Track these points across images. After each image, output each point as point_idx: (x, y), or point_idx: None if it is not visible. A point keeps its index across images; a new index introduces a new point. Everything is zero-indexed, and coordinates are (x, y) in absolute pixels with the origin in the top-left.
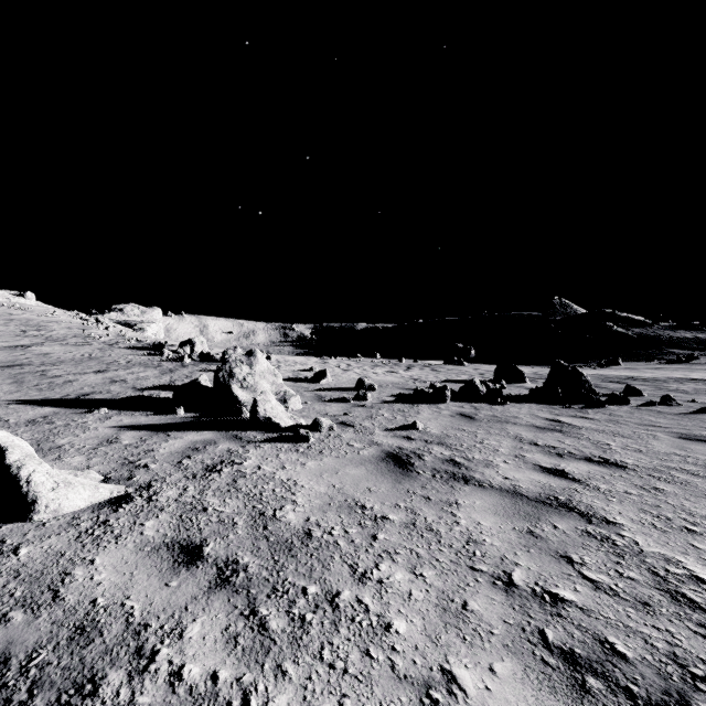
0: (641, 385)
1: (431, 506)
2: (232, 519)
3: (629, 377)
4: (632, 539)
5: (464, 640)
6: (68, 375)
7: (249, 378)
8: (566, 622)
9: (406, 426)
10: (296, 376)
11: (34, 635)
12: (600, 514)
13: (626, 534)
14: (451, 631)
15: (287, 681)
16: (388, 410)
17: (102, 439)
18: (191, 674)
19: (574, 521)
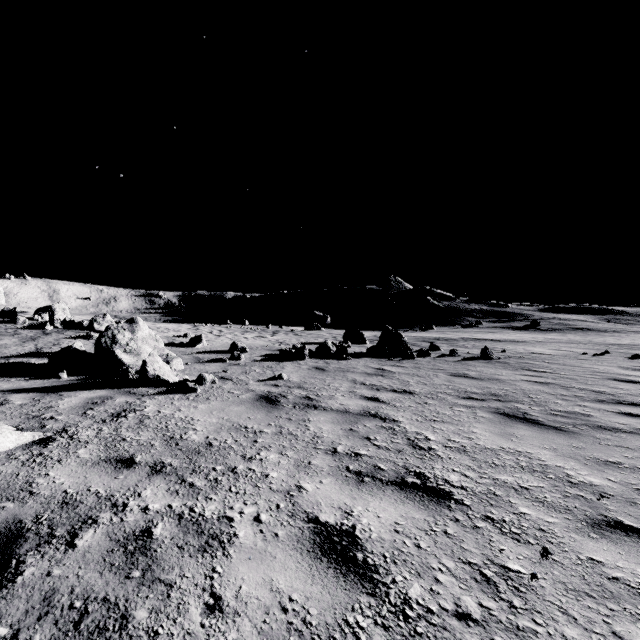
0: (442, 343)
1: (292, 423)
2: (149, 442)
3: (436, 338)
4: (404, 427)
5: (308, 475)
6: None
7: (132, 344)
8: (360, 462)
9: (274, 377)
10: (171, 342)
11: (32, 510)
12: (391, 417)
13: (401, 425)
14: (302, 473)
15: (213, 501)
16: (259, 367)
17: None
18: (155, 507)
19: (376, 422)
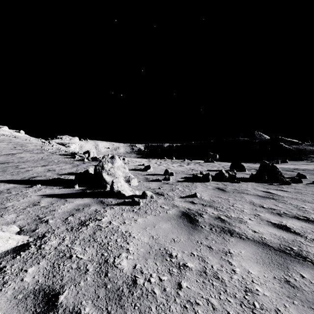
0: (302, 172)
1: (214, 255)
2: (86, 265)
3: (294, 168)
4: None
5: None
6: (28, 167)
7: (111, 170)
8: None
9: (191, 195)
10: (136, 168)
11: None
12: None
13: None
14: None
15: None
16: (181, 186)
17: (30, 203)
18: None
19: (312, 270)
